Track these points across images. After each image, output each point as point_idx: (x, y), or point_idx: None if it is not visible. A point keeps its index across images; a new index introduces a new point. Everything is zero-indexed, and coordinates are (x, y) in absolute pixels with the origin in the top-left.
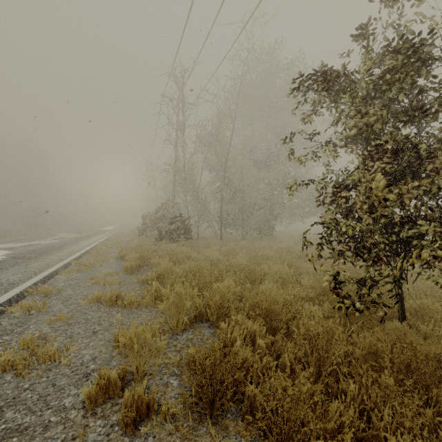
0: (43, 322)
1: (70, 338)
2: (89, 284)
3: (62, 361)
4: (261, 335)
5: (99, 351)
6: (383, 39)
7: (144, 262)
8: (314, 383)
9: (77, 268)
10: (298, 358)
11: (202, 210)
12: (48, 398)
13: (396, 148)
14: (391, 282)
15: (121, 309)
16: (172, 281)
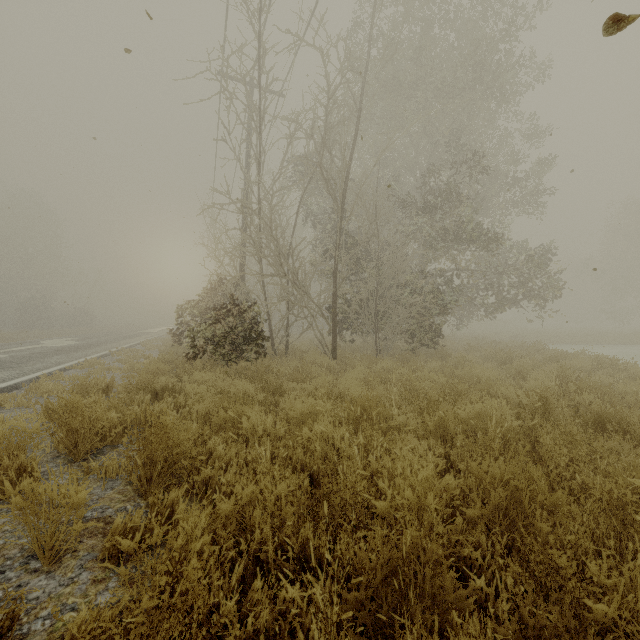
0: None
1: None
2: None
3: None
4: None
5: None
6: None
7: (76, 447)
8: None
9: None
10: None
11: (294, 295)
12: None
13: None
14: None
15: None
16: None
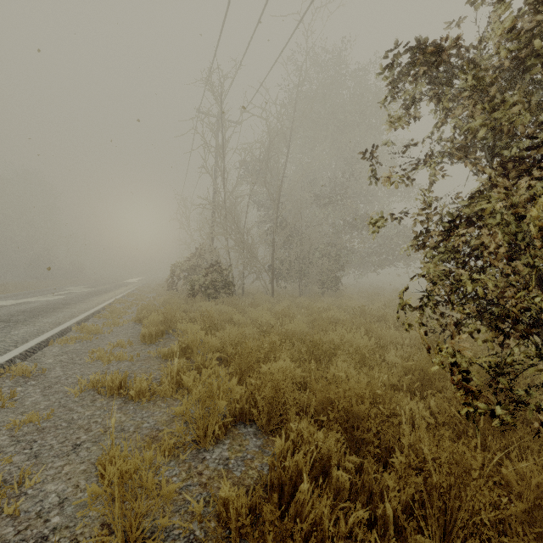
0: (2, 425)
1: (35, 457)
2: (88, 361)
3: (5, 510)
4: (339, 456)
5: (75, 485)
6: None
7: (170, 326)
8: None
9: (78, 335)
10: (405, 504)
11: (247, 258)
12: None
13: None
14: None
15: (126, 401)
16: (203, 357)
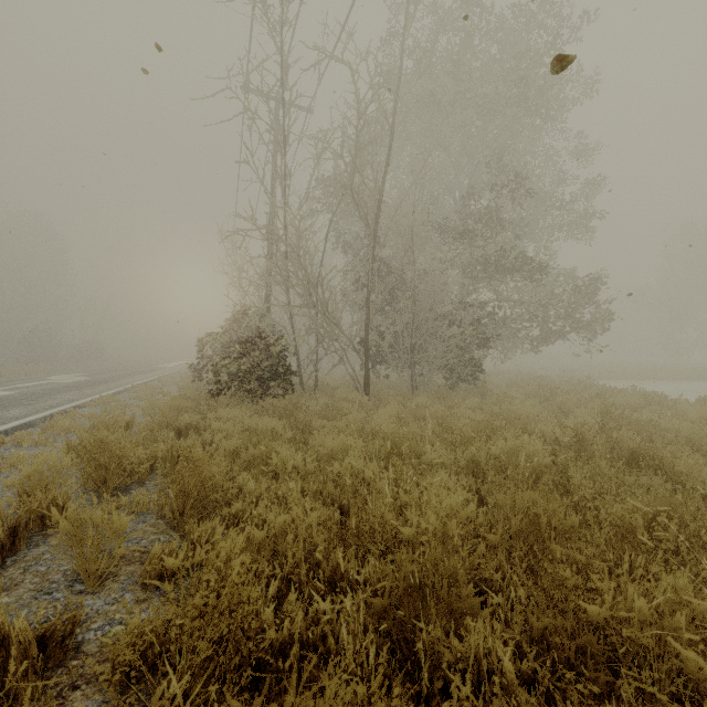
0: None
1: None
2: None
3: None
4: None
5: None
6: None
7: (105, 483)
8: None
9: None
10: None
11: (323, 327)
12: None
13: None
14: None
15: None
16: None
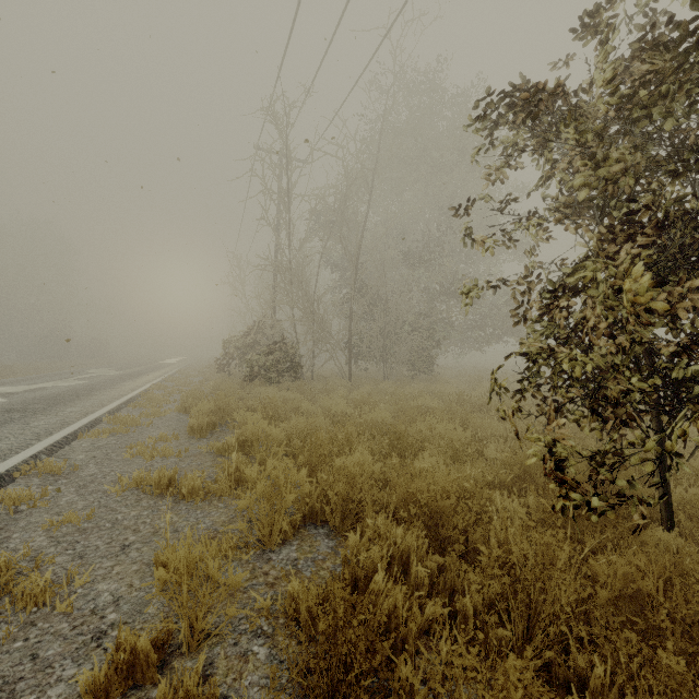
0: (37, 526)
1: (81, 557)
2: (127, 457)
3: (57, 606)
4: (420, 554)
5: (129, 584)
6: (637, 25)
7: (223, 417)
8: (520, 651)
9: (111, 427)
10: (489, 601)
11: (318, 333)
12: (19, 687)
13: (663, 219)
14: (651, 459)
15: (177, 501)
16: (266, 452)
